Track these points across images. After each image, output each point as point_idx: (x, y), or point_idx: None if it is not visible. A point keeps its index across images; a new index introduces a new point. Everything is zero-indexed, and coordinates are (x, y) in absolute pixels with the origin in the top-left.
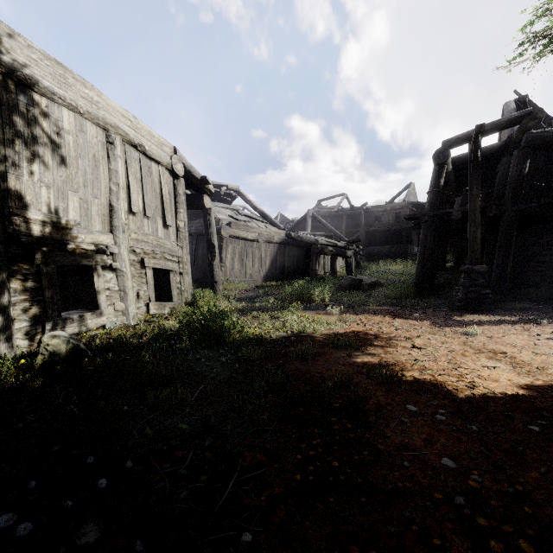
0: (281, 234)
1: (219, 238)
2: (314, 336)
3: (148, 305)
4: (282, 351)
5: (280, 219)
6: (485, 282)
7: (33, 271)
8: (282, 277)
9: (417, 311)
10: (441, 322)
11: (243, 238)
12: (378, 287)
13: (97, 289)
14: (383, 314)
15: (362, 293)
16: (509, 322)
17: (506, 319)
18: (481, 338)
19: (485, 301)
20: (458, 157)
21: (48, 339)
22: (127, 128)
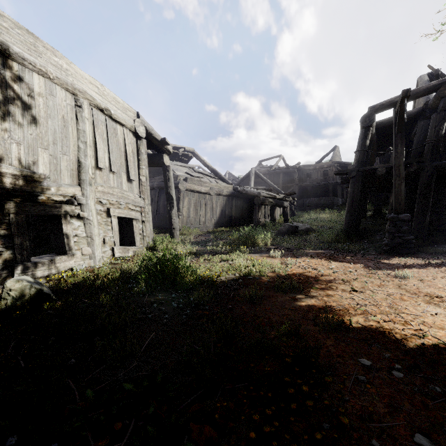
0: (229, 188)
1: (177, 191)
2: (260, 279)
3: (113, 249)
4: (231, 294)
5: (228, 177)
6: (409, 229)
7: (3, 220)
8: (230, 224)
9: (349, 254)
10: (372, 265)
11: (197, 191)
12: (312, 232)
13: (65, 236)
14: (319, 257)
15: (298, 238)
16: (434, 265)
17: (431, 262)
18: (413, 281)
19: (409, 246)
20: (380, 122)
21: (11, 284)
22: (94, 94)
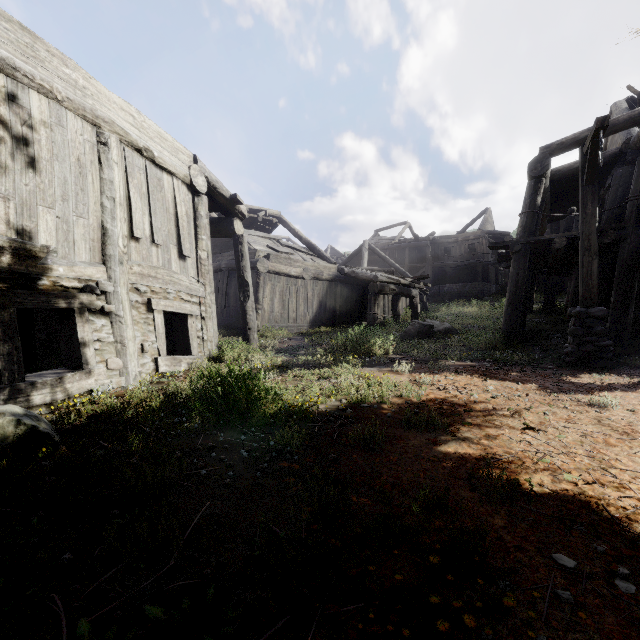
0: (331, 269)
1: (255, 273)
2: (380, 407)
3: (156, 360)
4: (335, 434)
5: (330, 253)
6: (604, 329)
7: None
8: (332, 322)
9: (513, 368)
10: (551, 386)
11: (284, 273)
12: (454, 334)
13: (81, 341)
14: (468, 372)
15: (435, 342)
16: None
17: None
18: (620, 412)
19: (604, 356)
20: (557, 170)
21: None
22: (127, 125)
